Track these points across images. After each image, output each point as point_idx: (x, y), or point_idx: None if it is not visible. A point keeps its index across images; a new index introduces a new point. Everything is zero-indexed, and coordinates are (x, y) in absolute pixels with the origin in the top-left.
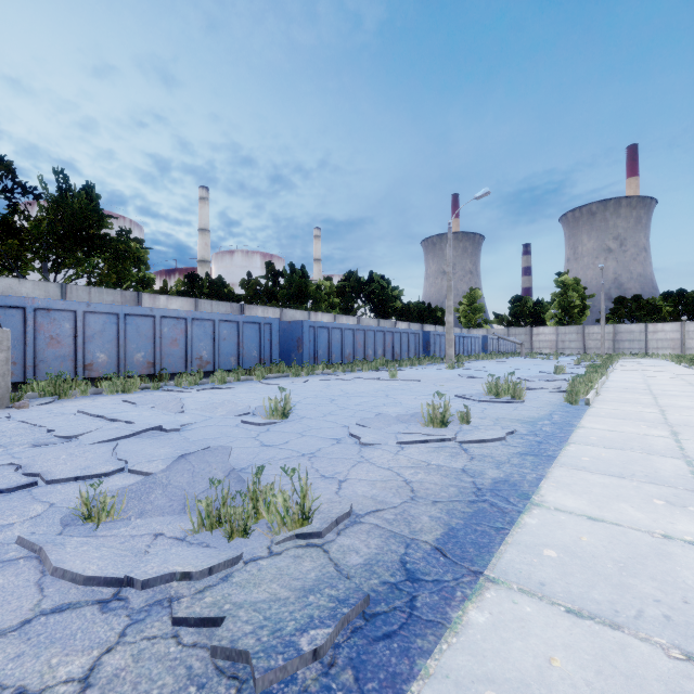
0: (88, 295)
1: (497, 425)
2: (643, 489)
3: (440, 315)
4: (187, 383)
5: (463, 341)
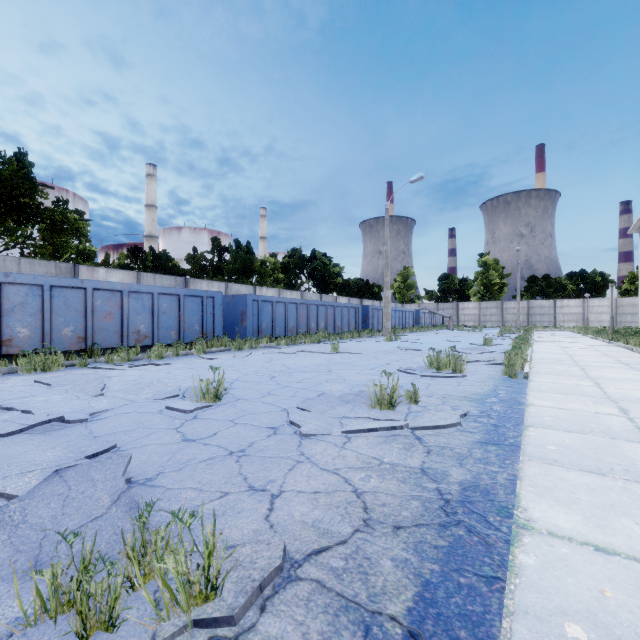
0: (17, 266)
1: (446, 404)
2: (634, 492)
3: (377, 290)
4: (119, 359)
5: (398, 314)
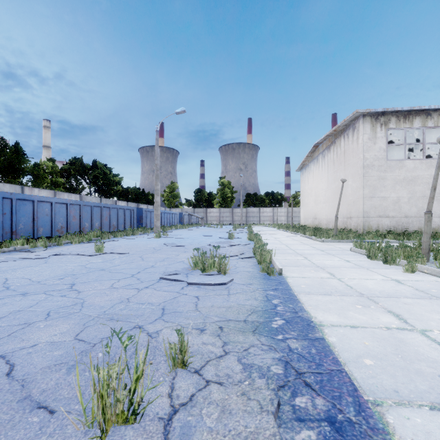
0: None
1: (230, 354)
2: None
3: (151, 198)
4: None
5: (167, 216)
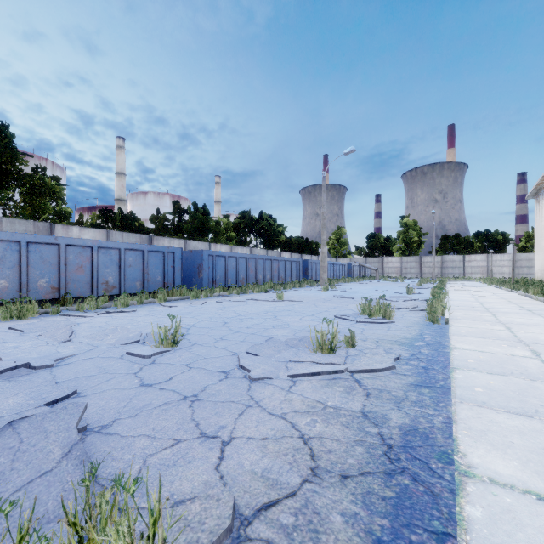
0: None
1: (379, 348)
2: None
3: (315, 247)
4: (89, 307)
5: (333, 267)
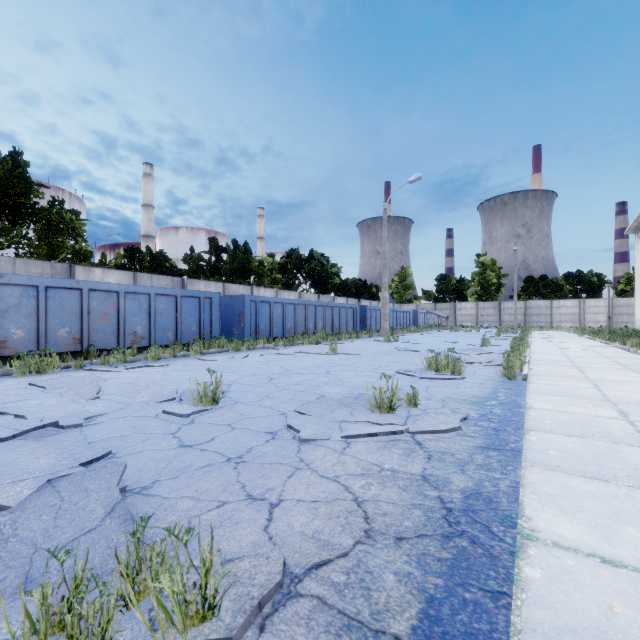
0: (12, 266)
1: (445, 408)
2: (638, 500)
3: (375, 291)
4: (116, 360)
5: (396, 315)
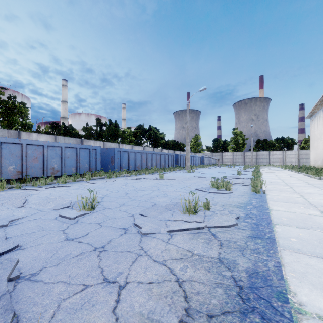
0: None
1: (225, 210)
2: None
3: (182, 146)
4: (40, 183)
5: (193, 158)
